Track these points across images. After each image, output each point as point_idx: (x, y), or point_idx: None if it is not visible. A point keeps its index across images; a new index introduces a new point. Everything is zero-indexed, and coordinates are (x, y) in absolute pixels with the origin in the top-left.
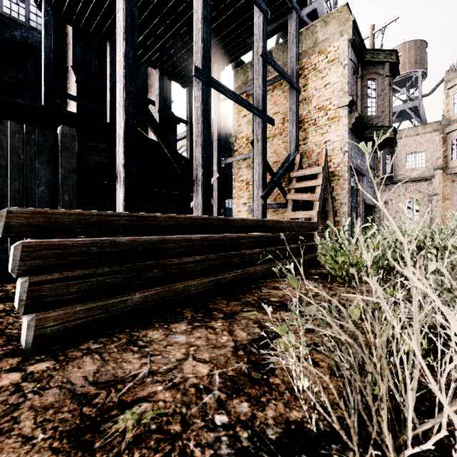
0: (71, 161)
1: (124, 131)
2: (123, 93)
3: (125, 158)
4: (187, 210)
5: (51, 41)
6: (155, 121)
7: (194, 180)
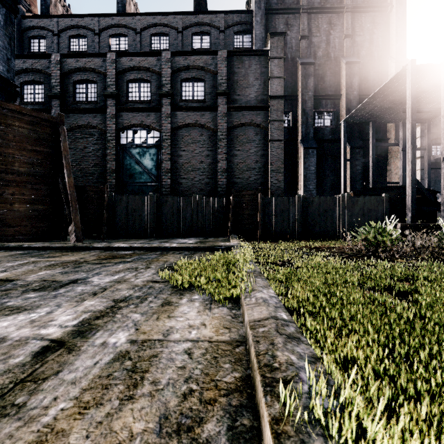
0: (388, 204)
1: (411, 194)
2: (410, 181)
3: (411, 203)
4: (434, 216)
5: (345, 139)
6: (421, 185)
7: (441, 205)
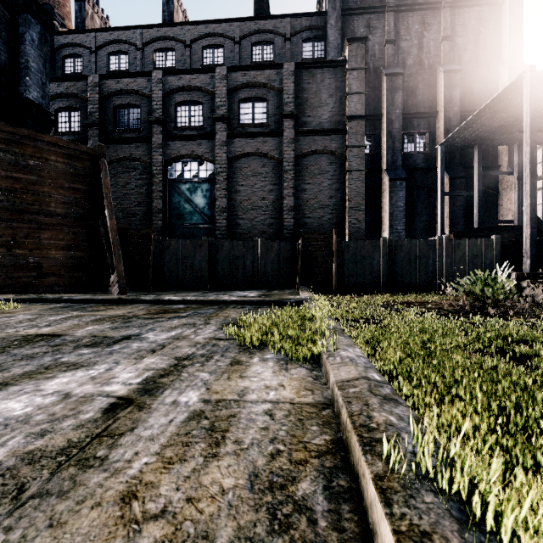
0: (498, 249)
1: (530, 235)
2: (529, 219)
3: (530, 247)
4: None
5: (443, 167)
6: (542, 223)
7: None
